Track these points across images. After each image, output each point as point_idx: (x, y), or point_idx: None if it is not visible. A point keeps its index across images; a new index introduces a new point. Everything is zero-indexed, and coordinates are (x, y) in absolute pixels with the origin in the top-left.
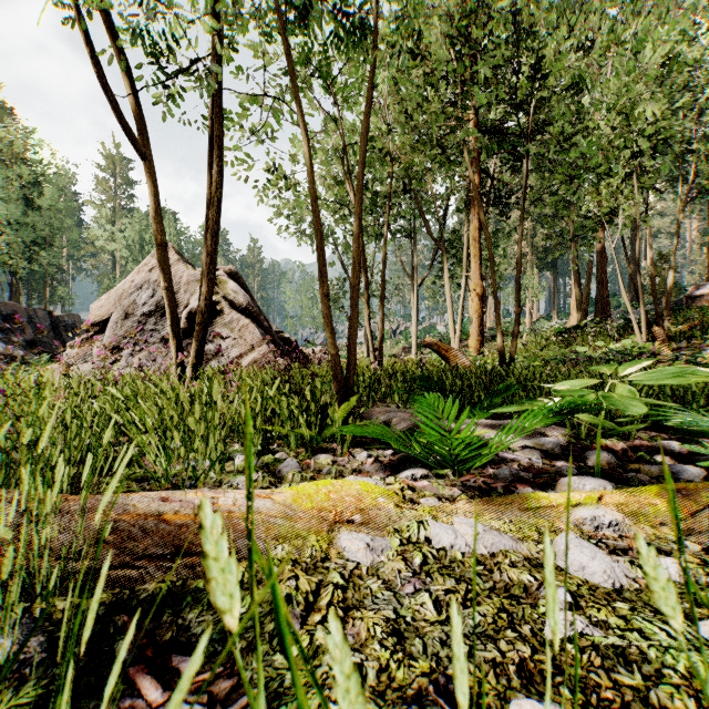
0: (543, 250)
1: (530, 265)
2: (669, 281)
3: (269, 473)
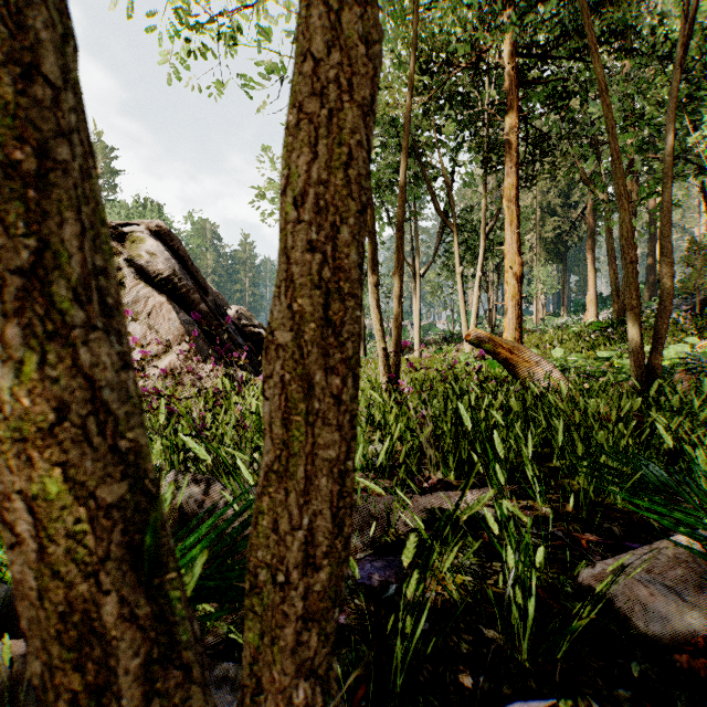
0: (554, 241)
1: (537, 258)
2: None
3: None
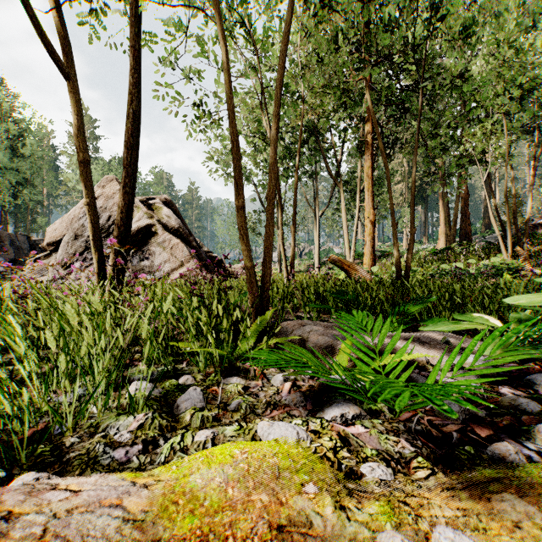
0: (417, 189)
1: (406, 201)
2: (528, 210)
3: (165, 409)
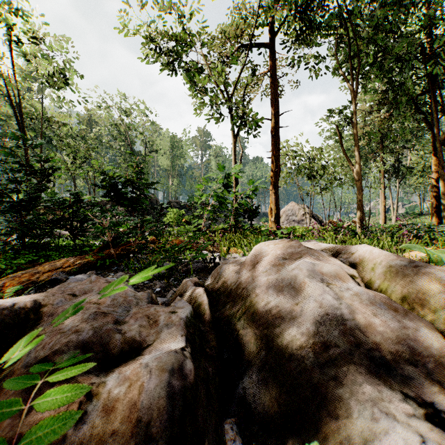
0: None
1: None
2: None
3: None
